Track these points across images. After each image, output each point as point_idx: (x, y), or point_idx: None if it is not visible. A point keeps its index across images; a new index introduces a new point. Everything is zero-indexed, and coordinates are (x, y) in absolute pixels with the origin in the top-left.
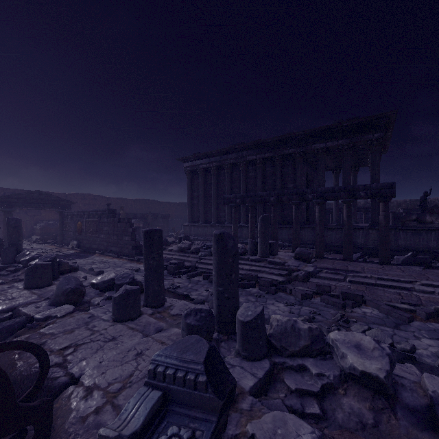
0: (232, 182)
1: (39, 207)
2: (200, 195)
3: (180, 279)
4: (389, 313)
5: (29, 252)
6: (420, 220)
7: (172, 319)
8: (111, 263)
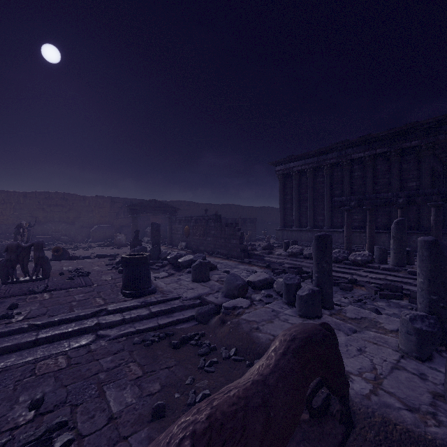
0: (332, 183)
1: (155, 213)
2: (294, 198)
3: (305, 284)
4: None
5: (169, 251)
6: None
7: (355, 323)
8: (225, 264)
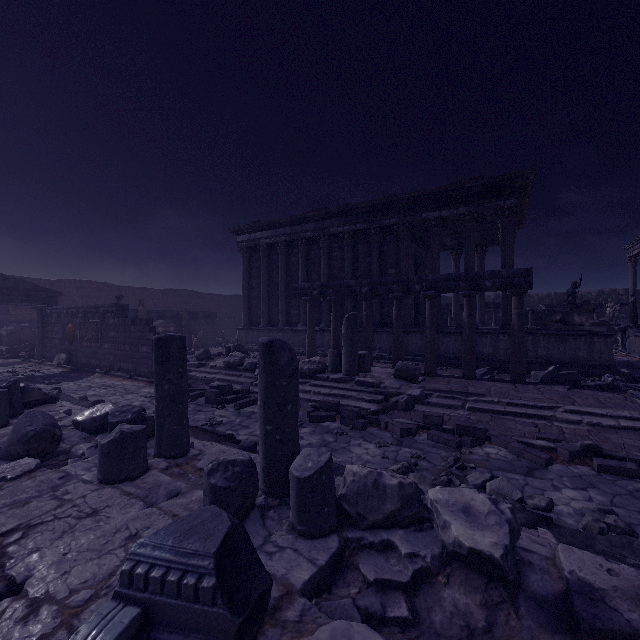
0: (308, 265)
1: (3, 301)
2: (262, 283)
3: (224, 411)
4: (521, 454)
5: None
6: (566, 321)
7: (198, 476)
8: (119, 388)
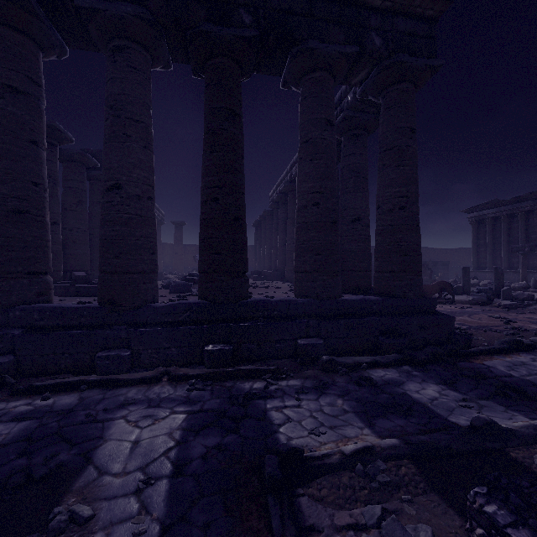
0: (527, 228)
1: None
2: (487, 242)
3: None
4: None
5: None
6: None
7: None
8: None
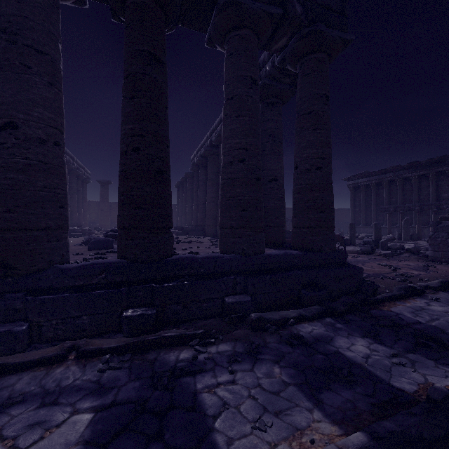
0: (389, 194)
1: None
2: (361, 204)
3: None
4: None
5: None
6: None
7: None
8: None
